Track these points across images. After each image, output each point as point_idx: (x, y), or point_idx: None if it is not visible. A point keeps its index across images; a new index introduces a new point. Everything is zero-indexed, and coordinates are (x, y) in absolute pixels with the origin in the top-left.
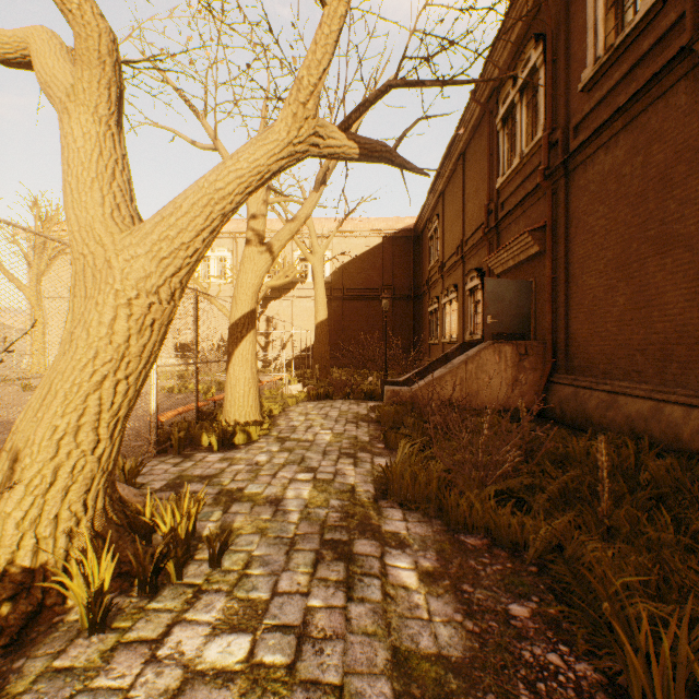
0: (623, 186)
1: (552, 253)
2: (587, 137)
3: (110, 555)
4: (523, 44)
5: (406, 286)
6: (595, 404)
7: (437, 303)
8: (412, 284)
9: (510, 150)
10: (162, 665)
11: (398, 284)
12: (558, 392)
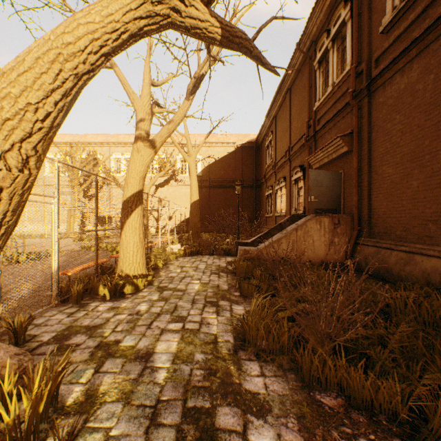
0: (416, 98)
1: (358, 152)
2: (387, 64)
3: None
4: (334, 7)
5: (251, 179)
6: (395, 261)
7: (271, 189)
8: (254, 177)
9: (324, 82)
10: None
11: (245, 177)
12: (363, 251)
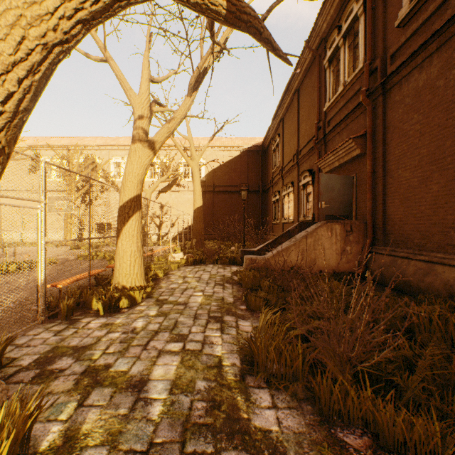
0: (437, 96)
1: (371, 154)
2: (405, 59)
3: None
4: (346, 2)
5: (257, 184)
6: (413, 271)
7: (278, 195)
8: (260, 183)
9: (335, 81)
10: None
11: (251, 183)
12: (378, 260)
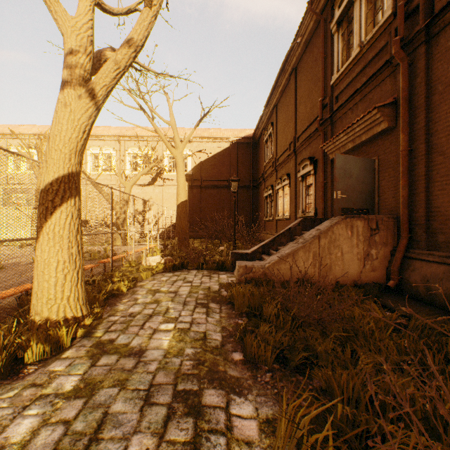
0: None
1: (407, 126)
2: None
3: None
4: None
5: (247, 179)
6: None
7: (271, 189)
8: (251, 177)
9: (346, 46)
10: None
11: (241, 177)
12: (421, 269)
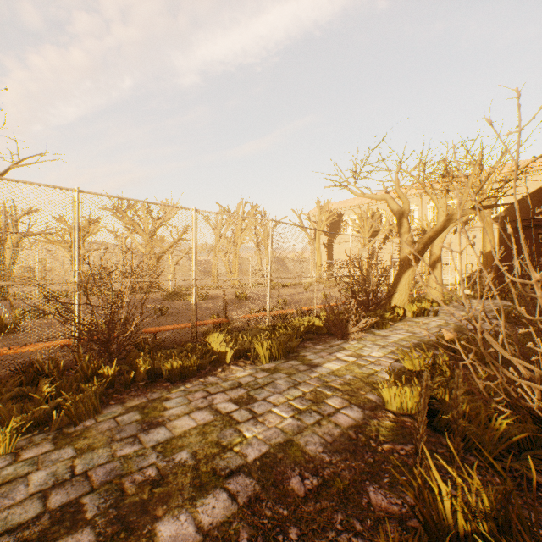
0: None
1: None
2: None
3: (415, 305)
4: None
5: None
6: None
7: None
8: None
9: None
10: (428, 320)
11: None
12: None
